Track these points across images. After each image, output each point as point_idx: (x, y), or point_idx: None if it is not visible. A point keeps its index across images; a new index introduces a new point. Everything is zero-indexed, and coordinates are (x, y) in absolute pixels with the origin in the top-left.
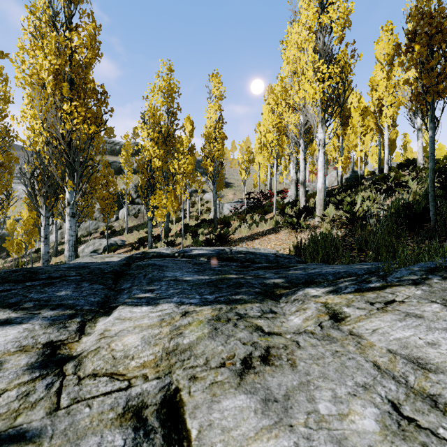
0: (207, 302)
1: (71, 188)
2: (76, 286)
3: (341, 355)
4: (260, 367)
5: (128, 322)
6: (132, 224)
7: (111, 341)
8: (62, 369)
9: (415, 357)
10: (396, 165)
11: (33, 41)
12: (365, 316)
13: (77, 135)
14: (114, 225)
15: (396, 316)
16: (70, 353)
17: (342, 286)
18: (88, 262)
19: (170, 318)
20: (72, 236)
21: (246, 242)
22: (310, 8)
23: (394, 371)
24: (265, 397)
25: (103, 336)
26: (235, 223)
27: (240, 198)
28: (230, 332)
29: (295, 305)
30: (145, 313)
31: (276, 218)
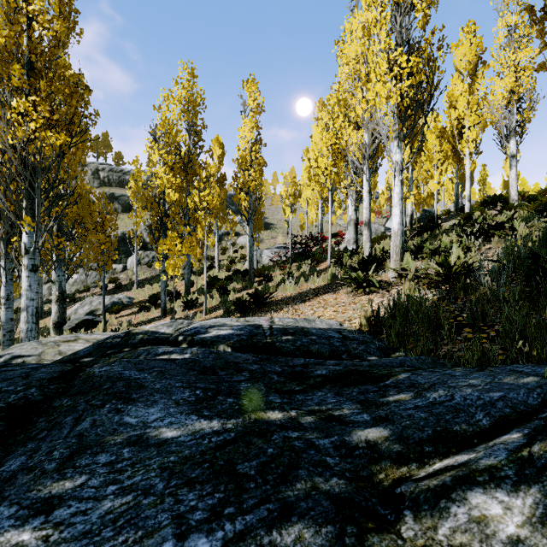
0: None
1: (29, 227)
2: None
3: None
4: None
5: None
6: (144, 276)
7: None
8: None
9: None
10: (479, 203)
11: None
12: None
13: (37, 147)
14: (121, 277)
15: None
16: None
17: None
18: None
19: None
20: (33, 300)
21: (292, 305)
22: None
23: None
24: None
25: None
26: (277, 275)
27: (283, 243)
28: None
29: None
30: None
31: (332, 271)
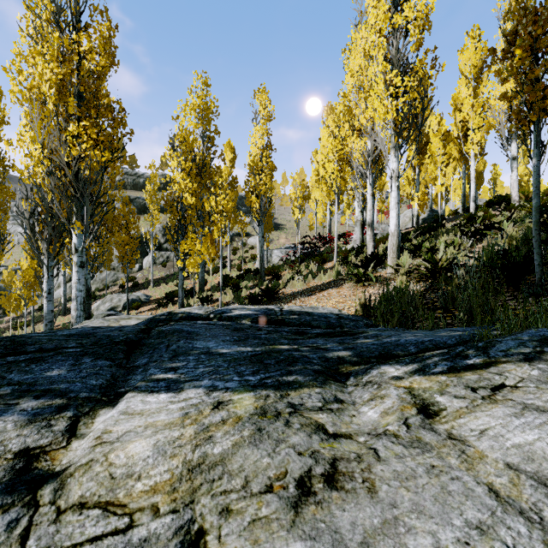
0: (249, 387)
1: (79, 230)
2: (74, 363)
3: (440, 472)
4: (324, 493)
5: (137, 418)
6: (159, 275)
7: (110, 450)
8: (35, 495)
9: (547, 476)
10: (484, 203)
11: (33, 46)
12: (467, 409)
13: (87, 164)
14: (137, 276)
15: (510, 409)
16: (51, 467)
17: (430, 362)
18: (95, 328)
19: (197, 413)
20: (81, 291)
21: (300, 298)
22: (380, 6)
23: (521, 500)
24: (332, 545)
25: (100, 441)
26: (287, 274)
27: (293, 243)
28: (280, 435)
29: (369, 390)
30: (163, 405)
31: (338, 269)
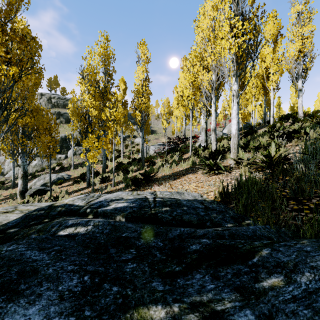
0: None
1: None
2: None
3: None
4: None
5: None
6: (78, 162)
7: None
8: None
9: None
10: (278, 118)
11: None
12: None
13: None
14: (64, 162)
15: None
16: None
17: None
18: None
19: None
20: None
21: (168, 181)
22: None
23: None
24: None
25: None
26: (159, 162)
27: (162, 142)
28: None
29: None
30: None
31: (193, 159)
